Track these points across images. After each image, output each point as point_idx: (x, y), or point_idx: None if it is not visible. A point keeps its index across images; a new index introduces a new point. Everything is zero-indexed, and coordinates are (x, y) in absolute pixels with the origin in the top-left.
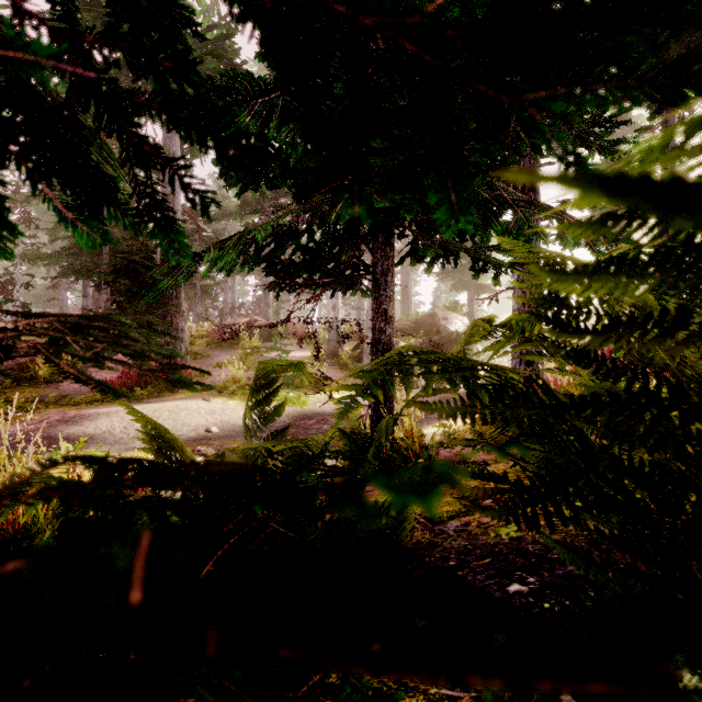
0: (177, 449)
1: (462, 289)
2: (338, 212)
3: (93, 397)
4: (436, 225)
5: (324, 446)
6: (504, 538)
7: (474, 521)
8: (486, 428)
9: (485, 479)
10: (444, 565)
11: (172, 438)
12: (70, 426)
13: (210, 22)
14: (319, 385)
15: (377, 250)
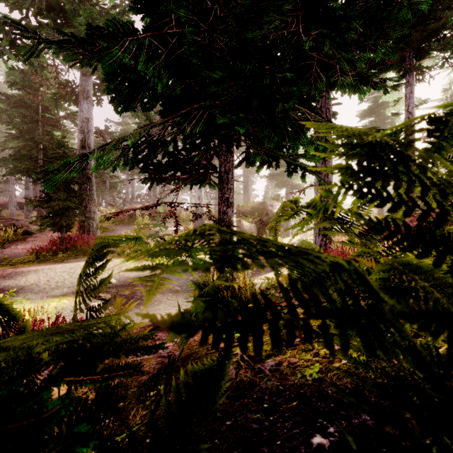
0: (1, 322)
1: (282, 186)
2: (192, 126)
3: (27, 259)
4: (261, 138)
5: (114, 334)
6: (308, 379)
7: (285, 361)
8: None
9: None
10: (259, 408)
11: (1, 310)
12: (7, 280)
13: (114, 3)
14: None
15: (222, 156)
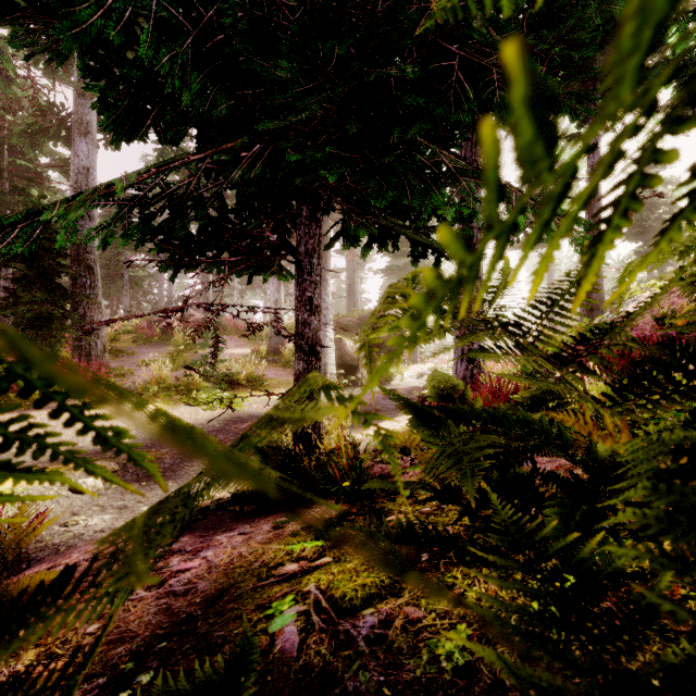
0: None
1: None
2: (244, 169)
3: None
4: (367, 196)
5: None
6: (443, 667)
7: (399, 615)
8: (421, 452)
9: (416, 544)
10: None
11: None
12: None
13: None
14: (257, 384)
15: (301, 226)
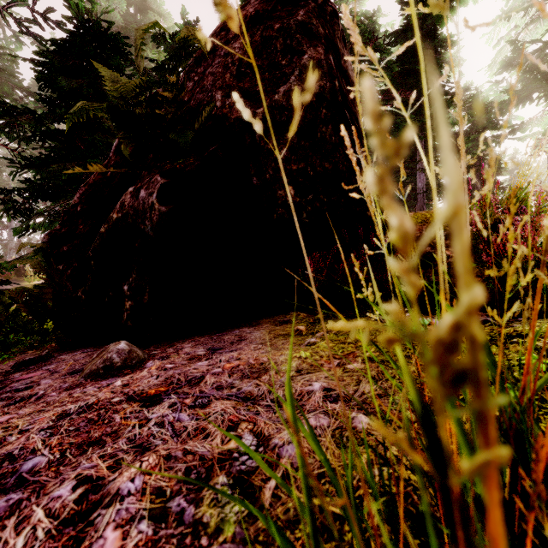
0: None
1: None
2: None
3: None
4: None
5: None
6: None
7: None
8: None
9: None
10: None
11: None
12: None
13: None
14: None
15: None
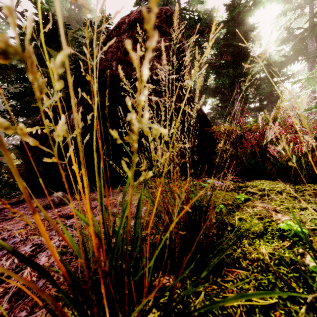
0: None
1: None
2: None
3: None
4: None
5: None
6: None
7: None
8: None
9: None
10: None
11: None
12: None
13: None
14: None
15: None
